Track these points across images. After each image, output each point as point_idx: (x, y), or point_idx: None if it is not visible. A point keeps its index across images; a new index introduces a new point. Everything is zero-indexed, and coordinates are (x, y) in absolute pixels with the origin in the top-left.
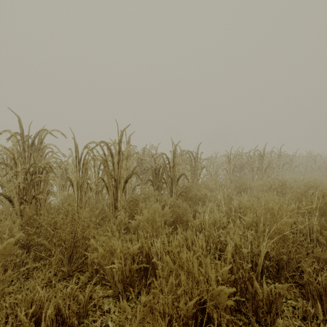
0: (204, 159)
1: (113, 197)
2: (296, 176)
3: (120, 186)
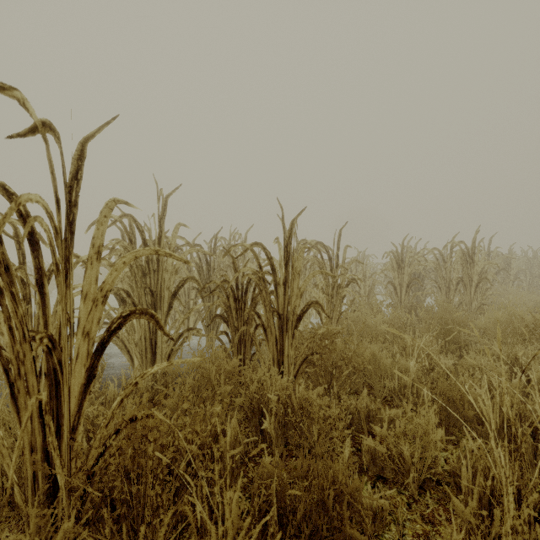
0: (353, 261)
1: (41, 420)
2: (533, 296)
3: (64, 376)
